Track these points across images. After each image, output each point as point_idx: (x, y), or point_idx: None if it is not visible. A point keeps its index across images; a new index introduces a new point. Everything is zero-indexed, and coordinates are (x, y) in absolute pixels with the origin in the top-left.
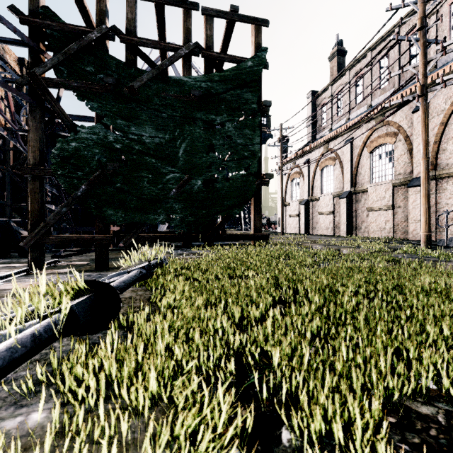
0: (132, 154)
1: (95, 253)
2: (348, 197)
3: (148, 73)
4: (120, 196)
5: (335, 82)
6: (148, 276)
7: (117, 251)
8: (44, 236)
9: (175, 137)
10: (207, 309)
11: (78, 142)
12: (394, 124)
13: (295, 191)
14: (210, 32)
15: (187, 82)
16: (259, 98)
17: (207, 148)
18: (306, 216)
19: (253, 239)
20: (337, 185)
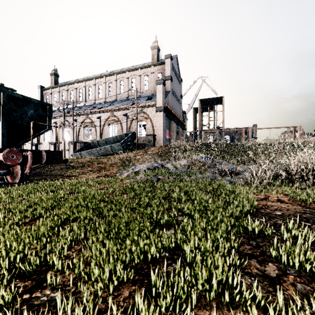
0: None
1: None
2: (55, 145)
3: None
4: None
5: (53, 88)
6: None
7: None
8: None
9: None
10: None
11: None
12: (69, 122)
13: None
14: None
15: None
16: None
17: None
18: None
19: None
20: (51, 139)
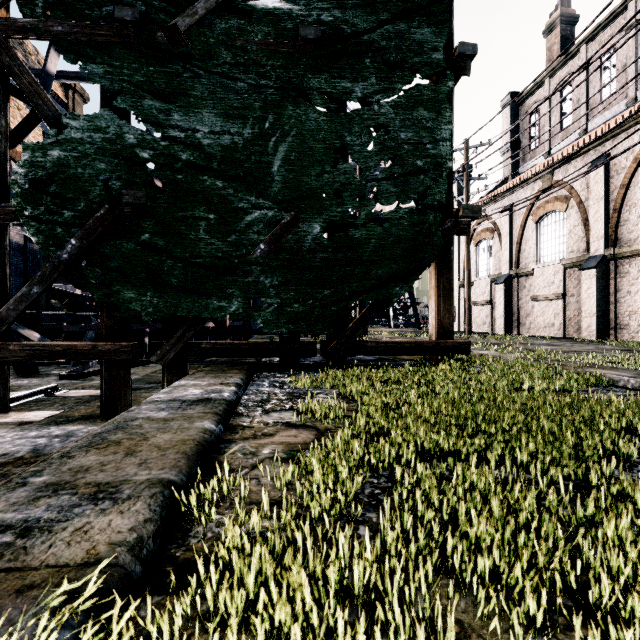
0: (175, 171)
1: (101, 379)
2: (600, 267)
3: None
4: (149, 260)
5: (556, 71)
6: None
7: None
8: None
9: (265, 132)
10: None
11: (65, 149)
12: None
13: (483, 261)
14: None
15: (290, 13)
16: (447, 42)
17: (334, 153)
18: (506, 304)
19: (434, 352)
20: (573, 245)
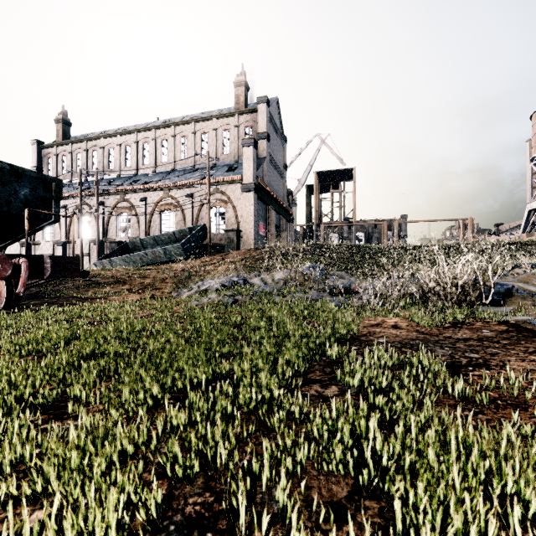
0: None
1: None
2: (64, 246)
3: None
4: None
5: (60, 145)
6: None
7: None
8: None
9: None
10: None
11: None
12: (90, 206)
13: None
14: None
15: None
16: None
17: None
18: None
19: None
20: (57, 235)
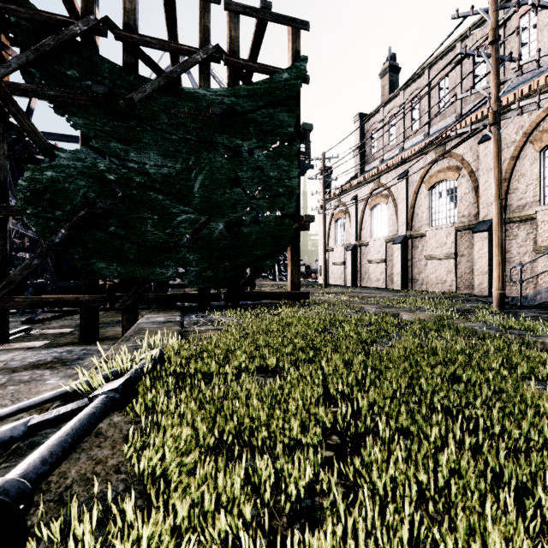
0: (131, 188)
1: (80, 319)
2: (403, 243)
3: (154, 82)
4: (115, 243)
5: (386, 104)
6: (123, 403)
7: (114, 312)
8: (6, 298)
9: (190, 167)
10: (218, 470)
11: (56, 171)
12: (457, 156)
13: (340, 234)
14: (235, 34)
15: (205, 96)
16: (297, 120)
17: (231, 182)
18: (353, 265)
19: (289, 298)
20: (390, 227)
